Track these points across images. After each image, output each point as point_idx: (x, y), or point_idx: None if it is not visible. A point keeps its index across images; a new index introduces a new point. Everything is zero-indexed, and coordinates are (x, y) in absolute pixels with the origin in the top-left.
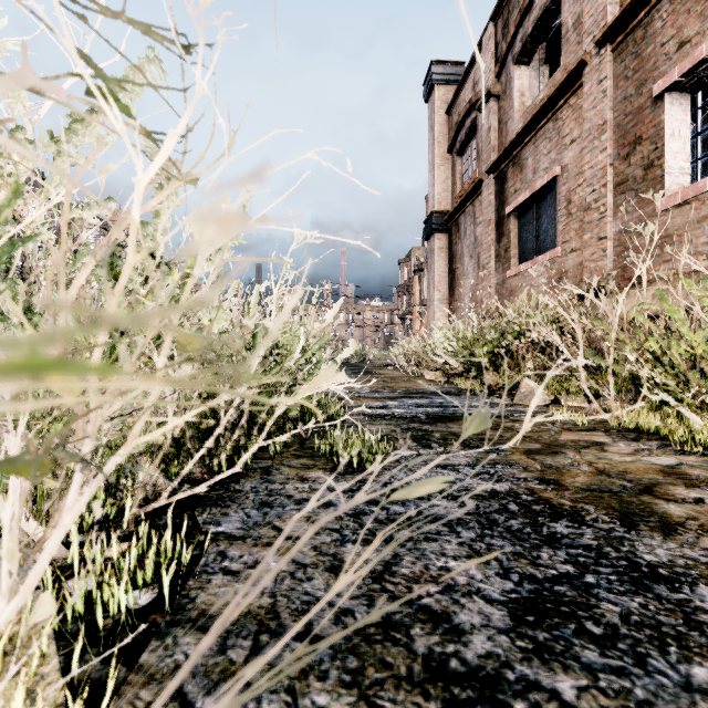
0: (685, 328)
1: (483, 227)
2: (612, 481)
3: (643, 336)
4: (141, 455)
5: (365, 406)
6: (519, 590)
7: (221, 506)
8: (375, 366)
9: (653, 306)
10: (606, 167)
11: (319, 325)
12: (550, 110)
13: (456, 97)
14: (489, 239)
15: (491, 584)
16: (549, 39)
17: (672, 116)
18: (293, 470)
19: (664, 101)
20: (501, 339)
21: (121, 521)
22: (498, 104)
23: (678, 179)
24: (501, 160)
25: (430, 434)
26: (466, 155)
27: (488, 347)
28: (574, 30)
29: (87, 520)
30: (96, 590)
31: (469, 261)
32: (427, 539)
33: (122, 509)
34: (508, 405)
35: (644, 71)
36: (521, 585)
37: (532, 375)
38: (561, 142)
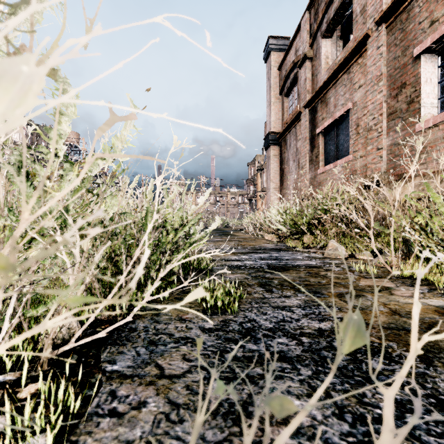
0: (443, 208)
1: (302, 142)
2: (404, 320)
3: (413, 214)
4: (59, 306)
5: (226, 259)
6: (354, 432)
7: (119, 344)
8: (233, 230)
9: (421, 194)
10: (382, 103)
11: (194, 207)
12: (345, 66)
13: (284, 59)
14: (305, 149)
15: (330, 426)
16: (343, 23)
17: (425, 69)
18: (175, 311)
19: (421, 59)
20: (314, 213)
21: (39, 360)
22: (311, 63)
23: (430, 110)
24: (313, 99)
25: (271, 280)
26: (290, 96)
27: (306, 219)
28: (361, 15)
29: (8, 364)
30: (0, 436)
31: (293, 164)
32: (275, 376)
33: (42, 348)
34: (321, 258)
35: (407, 40)
36: (355, 427)
37: (335, 238)
38: (352, 87)
